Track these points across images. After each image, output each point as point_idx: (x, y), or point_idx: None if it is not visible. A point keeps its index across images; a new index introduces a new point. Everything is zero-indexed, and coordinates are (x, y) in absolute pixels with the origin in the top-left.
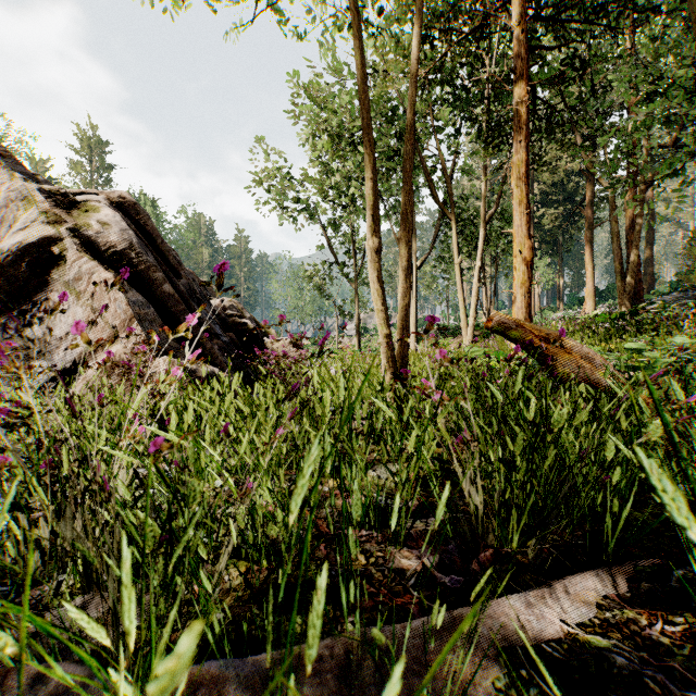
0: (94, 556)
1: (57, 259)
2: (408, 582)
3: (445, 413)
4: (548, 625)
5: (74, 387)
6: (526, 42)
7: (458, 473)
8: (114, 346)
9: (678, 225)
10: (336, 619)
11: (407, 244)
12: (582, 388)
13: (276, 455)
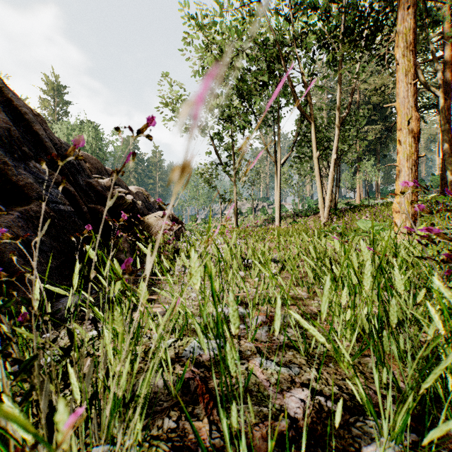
0: None
1: None
2: None
3: None
4: None
5: None
6: None
7: None
8: None
9: None
10: None
11: None
12: None
13: None
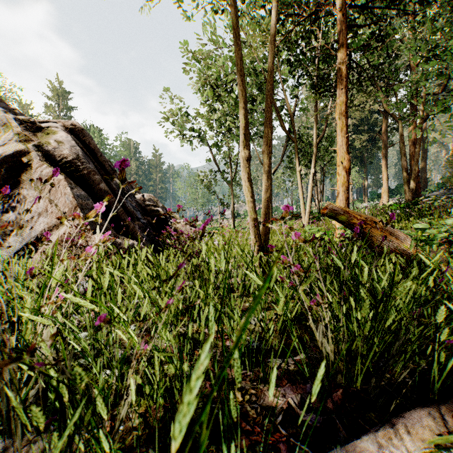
0: None
1: (26, 166)
2: (276, 419)
3: (306, 283)
4: None
5: (36, 255)
6: (346, 22)
7: (313, 327)
8: (64, 226)
9: (442, 146)
10: None
11: (268, 154)
12: (393, 256)
13: (173, 310)
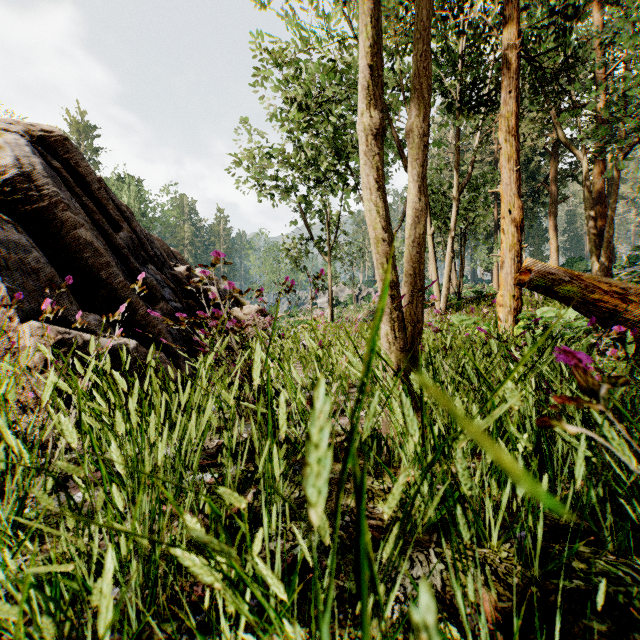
0: None
1: None
2: None
3: None
4: None
5: None
6: None
7: None
8: None
9: (632, 204)
10: None
11: (420, 137)
12: None
13: None
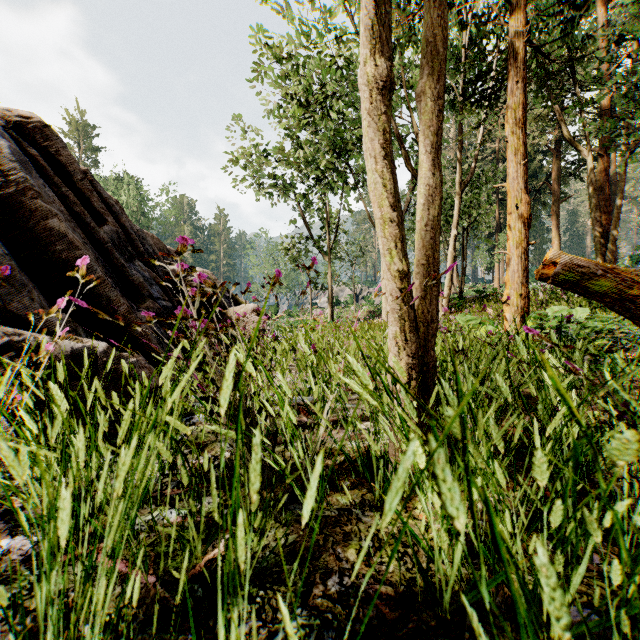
0: None
1: None
2: None
3: None
4: None
5: None
6: None
7: None
8: None
9: (634, 203)
10: None
11: (434, 99)
12: None
13: None
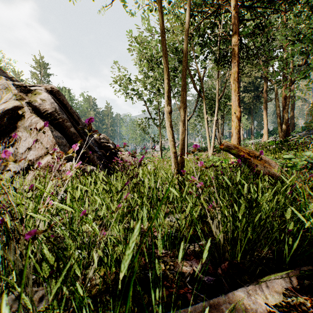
0: (13, 282)
1: (20, 116)
2: (186, 279)
3: (204, 194)
4: (259, 306)
5: (28, 176)
6: (238, 17)
7: (210, 222)
8: (47, 157)
9: (305, 101)
10: (149, 302)
11: (184, 109)
12: (266, 177)
13: (121, 212)
